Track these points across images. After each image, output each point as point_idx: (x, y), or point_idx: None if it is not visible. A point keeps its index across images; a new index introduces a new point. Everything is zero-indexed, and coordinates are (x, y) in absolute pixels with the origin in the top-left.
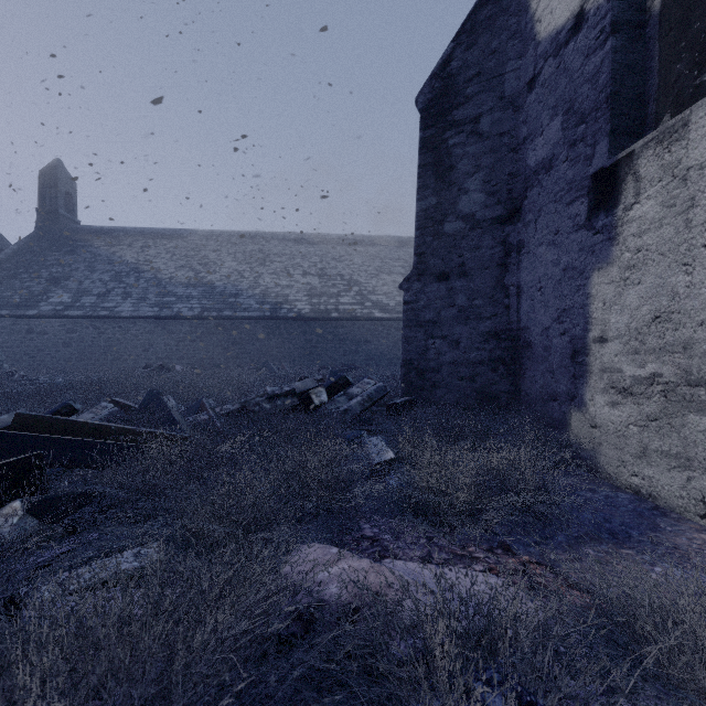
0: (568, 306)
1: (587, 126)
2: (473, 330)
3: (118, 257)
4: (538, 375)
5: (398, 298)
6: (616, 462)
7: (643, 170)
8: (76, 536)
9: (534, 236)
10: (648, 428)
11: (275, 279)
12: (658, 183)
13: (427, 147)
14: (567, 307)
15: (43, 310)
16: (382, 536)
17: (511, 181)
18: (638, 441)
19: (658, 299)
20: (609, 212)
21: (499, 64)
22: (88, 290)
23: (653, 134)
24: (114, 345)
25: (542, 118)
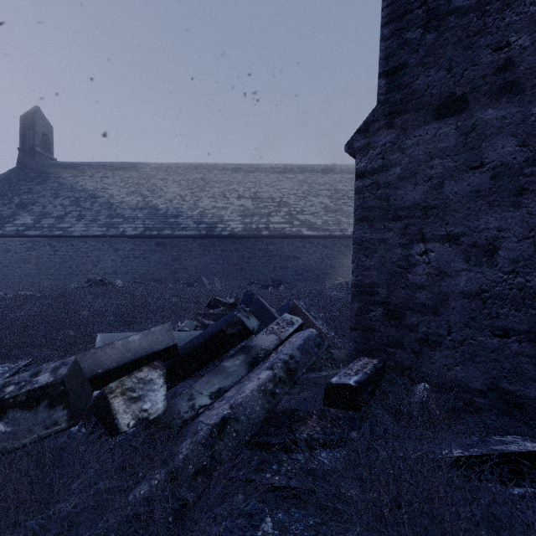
0: None
1: None
2: None
3: (80, 186)
4: None
5: (325, 217)
6: None
7: None
8: None
9: None
10: None
11: (212, 202)
12: None
13: None
14: None
15: (7, 230)
16: None
17: None
18: None
19: None
20: None
21: None
22: (49, 213)
23: None
24: (67, 262)
25: None
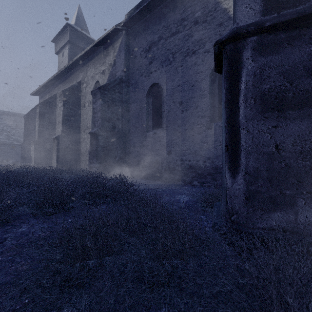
0: None
1: None
2: None
3: None
4: None
5: None
6: None
7: None
8: None
9: None
10: None
11: None
12: None
13: (26, 124)
14: None
15: None
16: None
17: None
18: None
19: None
20: None
21: None
22: None
23: None
24: None
25: None
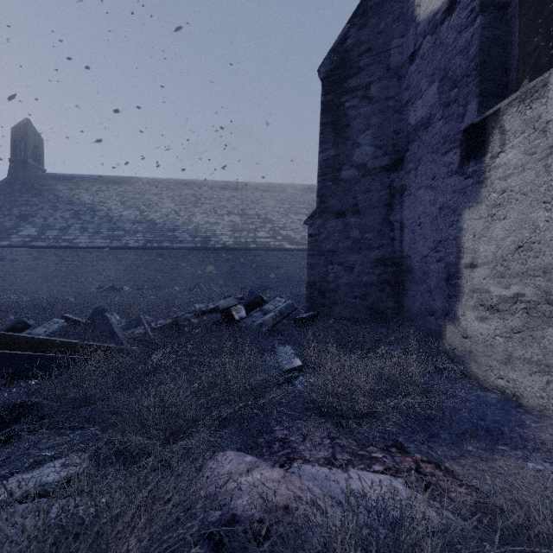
0: (443, 238)
1: (459, 89)
2: (365, 258)
3: (77, 199)
4: (418, 295)
5: (303, 233)
6: (484, 367)
7: (508, 124)
8: (11, 445)
9: (414, 181)
10: (512, 339)
11: (205, 217)
12: (520, 135)
13: (327, 109)
14: (442, 238)
15: (14, 241)
16: (291, 439)
17: (395, 137)
18: (503, 350)
19: (520, 231)
20: (478, 160)
21: (385, 41)
22: (52, 225)
23: (516, 94)
24: (73, 270)
25: (421, 85)
